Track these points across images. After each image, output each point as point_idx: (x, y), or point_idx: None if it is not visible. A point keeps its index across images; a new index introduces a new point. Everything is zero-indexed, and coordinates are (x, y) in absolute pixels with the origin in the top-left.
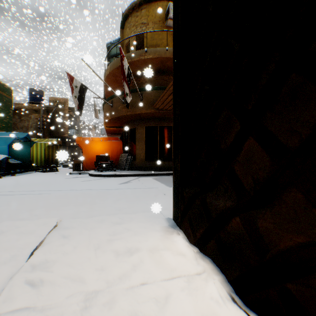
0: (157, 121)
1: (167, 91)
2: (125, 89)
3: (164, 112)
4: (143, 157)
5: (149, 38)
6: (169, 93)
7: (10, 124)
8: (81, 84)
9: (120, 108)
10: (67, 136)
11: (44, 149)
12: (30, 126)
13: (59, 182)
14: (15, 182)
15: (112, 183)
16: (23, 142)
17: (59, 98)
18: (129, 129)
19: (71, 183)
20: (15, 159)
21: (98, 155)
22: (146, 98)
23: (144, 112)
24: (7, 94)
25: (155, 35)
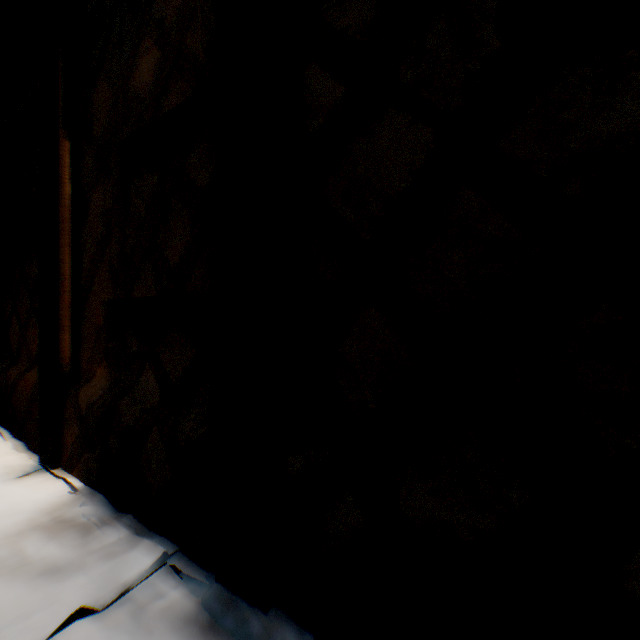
0: None
1: None
2: None
3: None
4: None
5: None
6: None
7: None
8: None
9: None
10: None
11: None
12: None
13: None
14: None
15: None
16: None
17: None
18: None
19: None
20: None
21: None
22: None
23: None
24: None
25: None
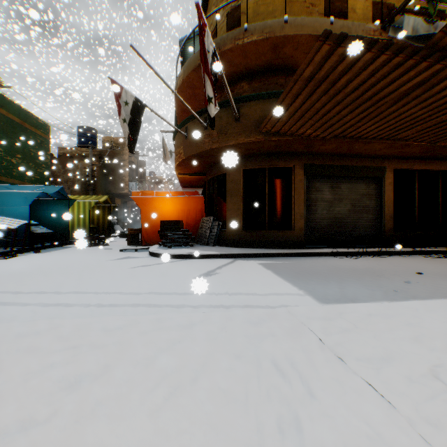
0: (264, 160)
1: (295, 82)
2: (207, 89)
3: (279, 139)
4: (239, 223)
5: (251, 14)
6: (298, 87)
7: (47, 175)
8: (135, 98)
9: (199, 138)
10: (127, 192)
11: (88, 211)
12: (76, 179)
13: (91, 270)
14: (24, 267)
15: (182, 275)
16: (59, 201)
17: (115, 138)
18: (215, 176)
19: (109, 274)
20: (47, 227)
21: (165, 221)
22: (247, 115)
23: (243, 141)
24: (42, 132)
25: (260, 7)
